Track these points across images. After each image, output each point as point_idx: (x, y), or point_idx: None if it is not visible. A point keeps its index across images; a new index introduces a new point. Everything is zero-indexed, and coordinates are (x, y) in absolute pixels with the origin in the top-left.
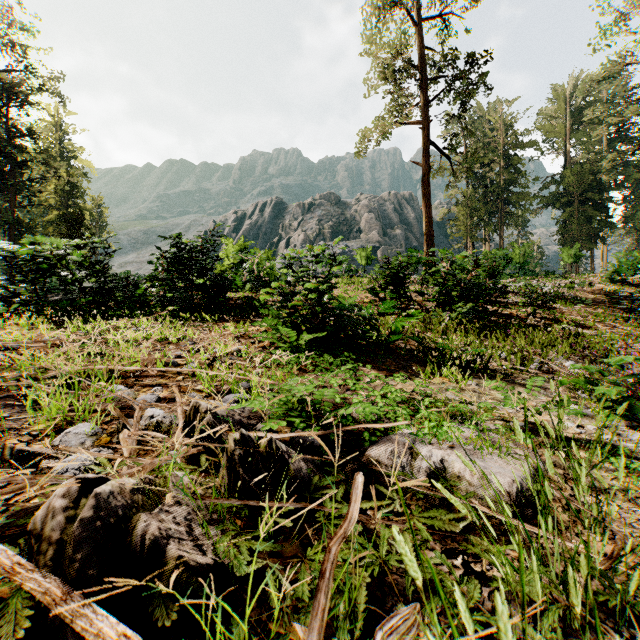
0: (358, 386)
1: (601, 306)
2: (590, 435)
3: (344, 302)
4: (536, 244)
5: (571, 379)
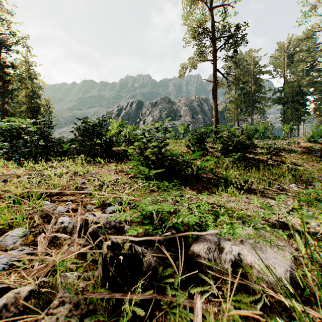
0: (183, 201)
1: (305, 154)
2: (314, 229)
3: (173, 152)
4: (269, 122)
5: (305, 198)
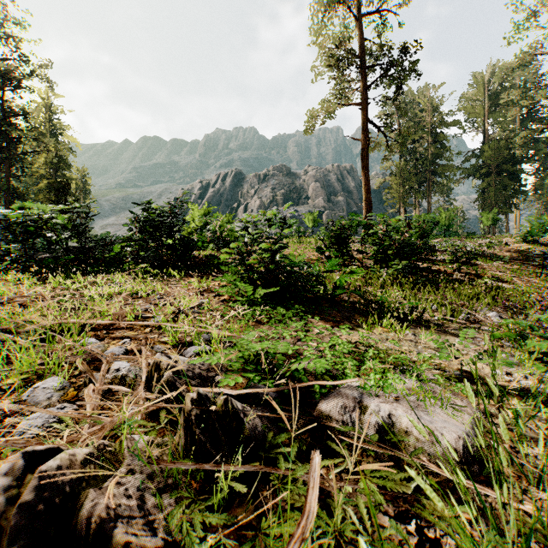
0: (308, 338)
1: (516, 263)
2: (518, 383)
3: (294, 259)
4: (459, 209)
5: (503, 333)
